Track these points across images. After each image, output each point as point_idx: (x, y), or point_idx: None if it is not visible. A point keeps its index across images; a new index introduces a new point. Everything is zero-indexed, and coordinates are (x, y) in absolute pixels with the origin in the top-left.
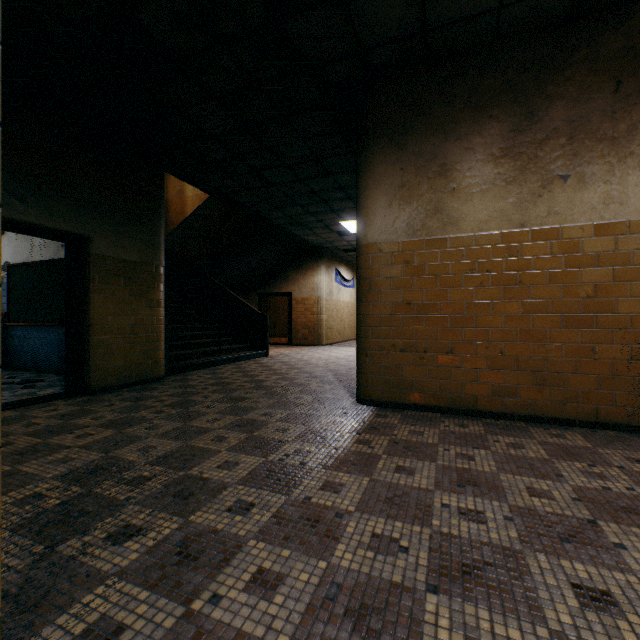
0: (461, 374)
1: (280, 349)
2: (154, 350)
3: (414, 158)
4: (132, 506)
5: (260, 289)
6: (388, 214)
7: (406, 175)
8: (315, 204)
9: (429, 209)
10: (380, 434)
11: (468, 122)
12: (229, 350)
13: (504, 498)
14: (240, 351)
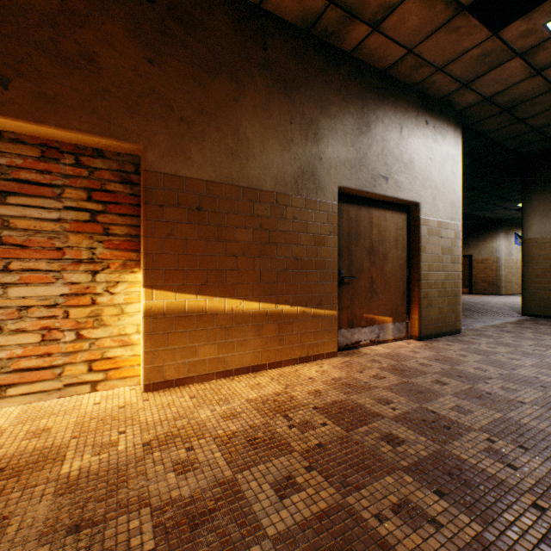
0: None
1: (462, 296)
2: None
3: None
4: None
5: None
6: (540, 224)
7: None
8: (494, 200)
9: None
10: (529, 321)
11: None
12: None
13: None
14: None
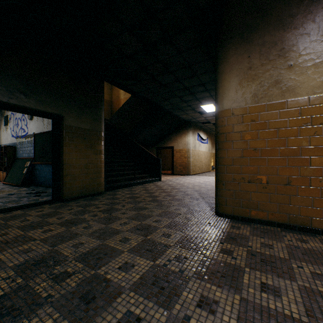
0: (297, 200)
1: (167, 177)
2: (98, 177)
3: (258, 48)
4: (47, 307)
5: (157, 145)
6: (238, 89)
7: (252, 60)
8: (186, 95)
9: (270, 82)
10: (238, 244)
11: (303, 14)
12: (139, 177)
13: None
14: (145, 178)
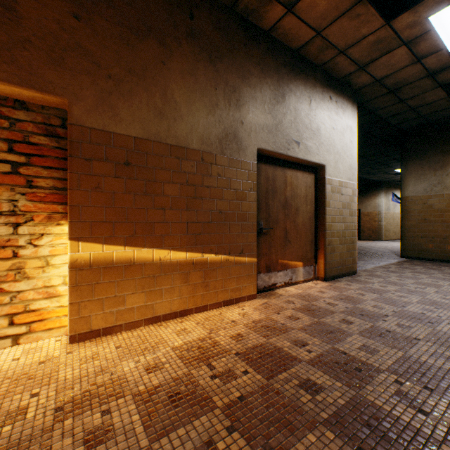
0: (449, 247)
1: None
2: None
3: (427, 163)
4: None
5: None
6: (414, 185)
7: (423, 170)
8: (378, 166)
9: (434, 183)
10: (407, 262)
11: None
12: None
13: (441, 271)
14: None
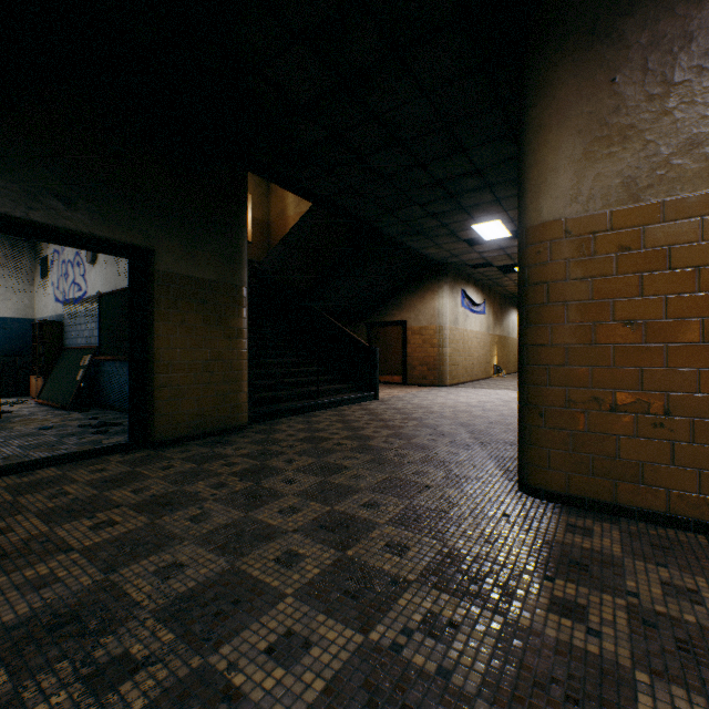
0: None
1: (392, 390)
2: (234, 392)
3: (640, 54)
4: None
5: (368, 318)
6: (583, 166)
7: (622, 89)
8: (438, 201)
9: (675, 143)
10: (596, 586)
11: None
12: (329, 391)
13: None
14: (343, 393)
